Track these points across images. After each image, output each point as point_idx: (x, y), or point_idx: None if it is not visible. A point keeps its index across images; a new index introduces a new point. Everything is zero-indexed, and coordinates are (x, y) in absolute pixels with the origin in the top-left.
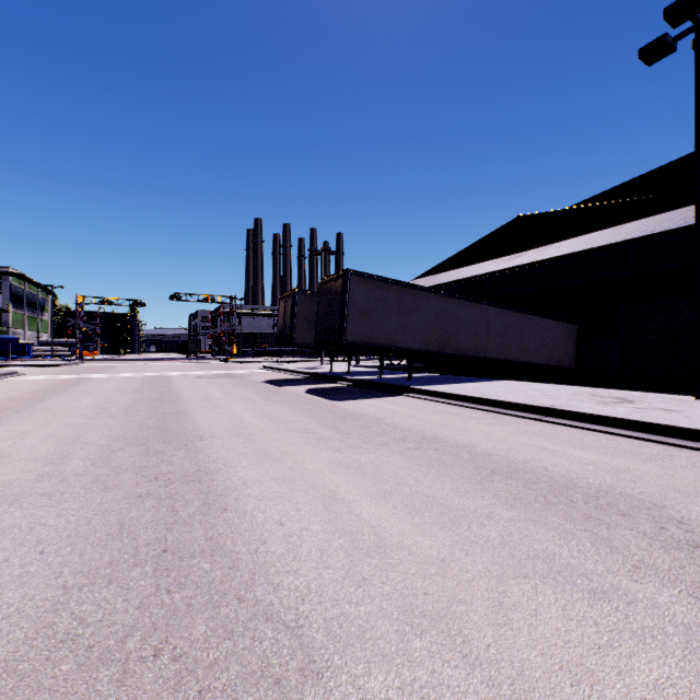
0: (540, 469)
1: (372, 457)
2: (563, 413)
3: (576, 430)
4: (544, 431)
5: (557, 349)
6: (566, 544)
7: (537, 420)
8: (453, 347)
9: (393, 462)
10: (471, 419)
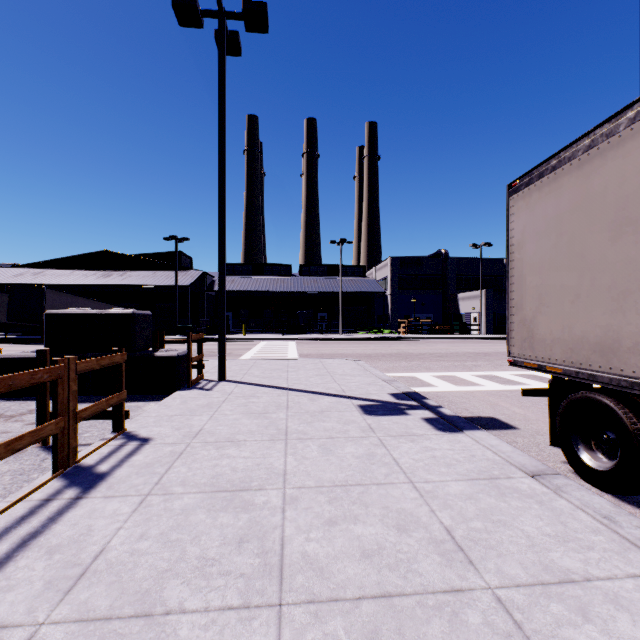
0: None
1: None
2: None
3: None
4: None
5: None
6: None
7: None
8: None
9: None
10: None
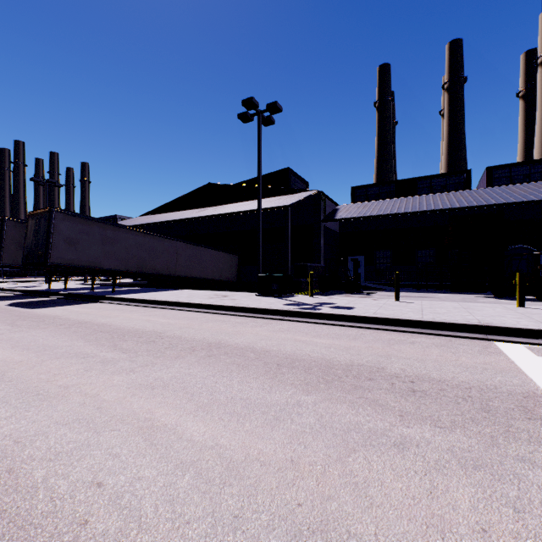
0: (130, 328)
1: (26, 334)
2: (182, 304)
3: (182, 311)
4: (163, 313)
5: (225, 270)
6: (96, 348)
7: (168, 309)
8: (150, 268)
9: (39, 334)
10: (129, 311)
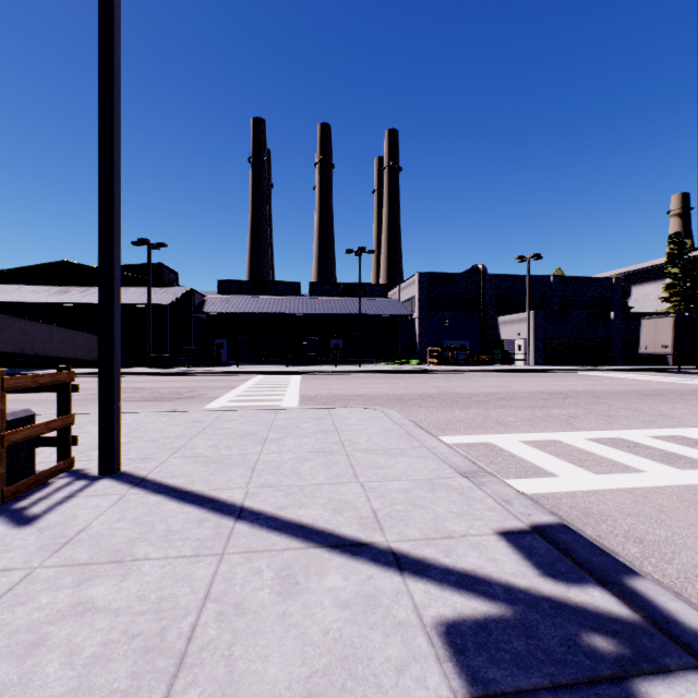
0: None
1: None
2: None
3: None
4: None
5: (94, 351)
6: None
7: (96, 377)
8: (30, 350)
9: None
10: None
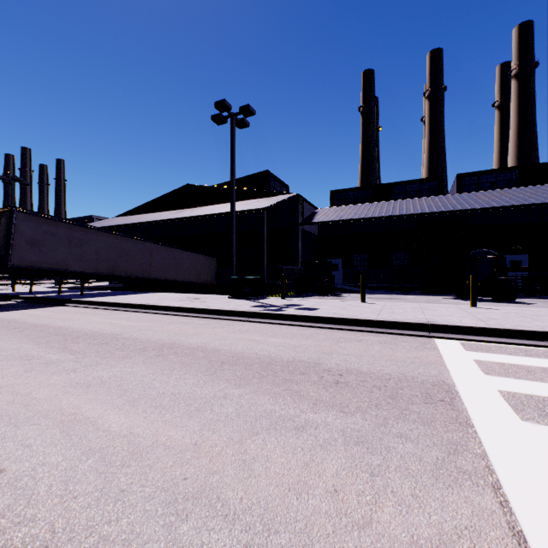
0: (87, 331)
1: None
2: (150, 307)
3: (148, 314)
4: (127, 316)
5: (203, 272)
6: (44, 350)
7: (135, 312)
8: (122, 271)
9: None
10: (92, 314)
